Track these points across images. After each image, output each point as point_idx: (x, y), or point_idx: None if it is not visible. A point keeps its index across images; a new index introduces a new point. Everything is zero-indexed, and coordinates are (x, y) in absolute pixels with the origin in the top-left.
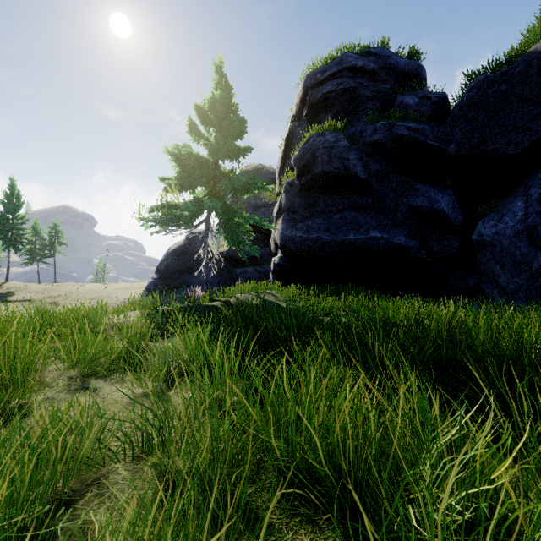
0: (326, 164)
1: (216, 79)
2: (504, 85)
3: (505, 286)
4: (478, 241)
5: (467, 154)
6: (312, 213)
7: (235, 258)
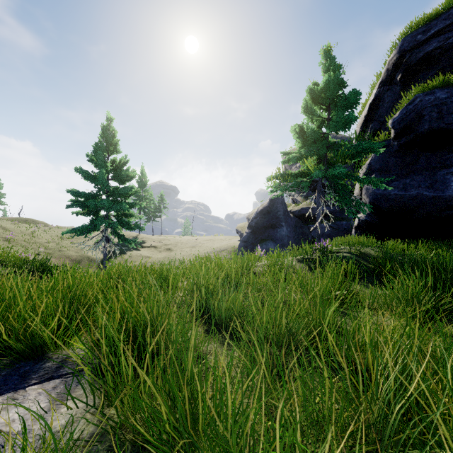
0: (435, 121)
1: (325, 63)
2: None
3: None
4: None
5: None
6: (409, 171)
7: (307, 215)
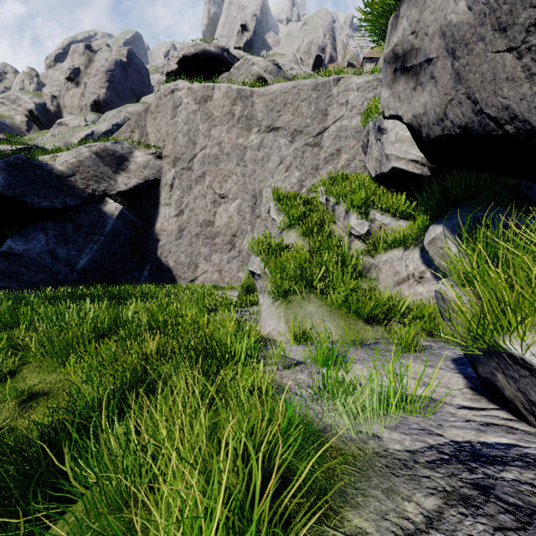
0: None
1: None
2: (39, 171)
3: (29, 280)
4: (7, 252)
5: (12, 197)
6: None
7: None
